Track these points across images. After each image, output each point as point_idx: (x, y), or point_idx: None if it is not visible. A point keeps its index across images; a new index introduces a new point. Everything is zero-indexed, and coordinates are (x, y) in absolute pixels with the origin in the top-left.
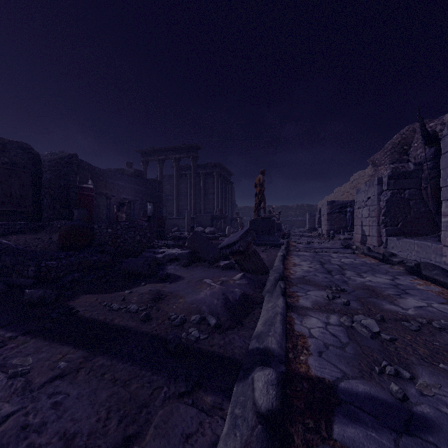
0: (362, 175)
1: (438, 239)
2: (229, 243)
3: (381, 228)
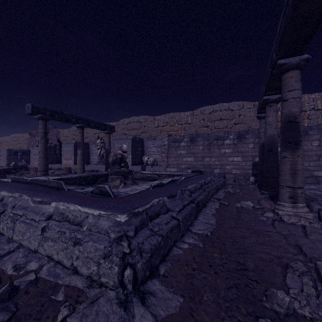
0: (22, 136)
1: (60, 164)
2: (22, 165)
3: None
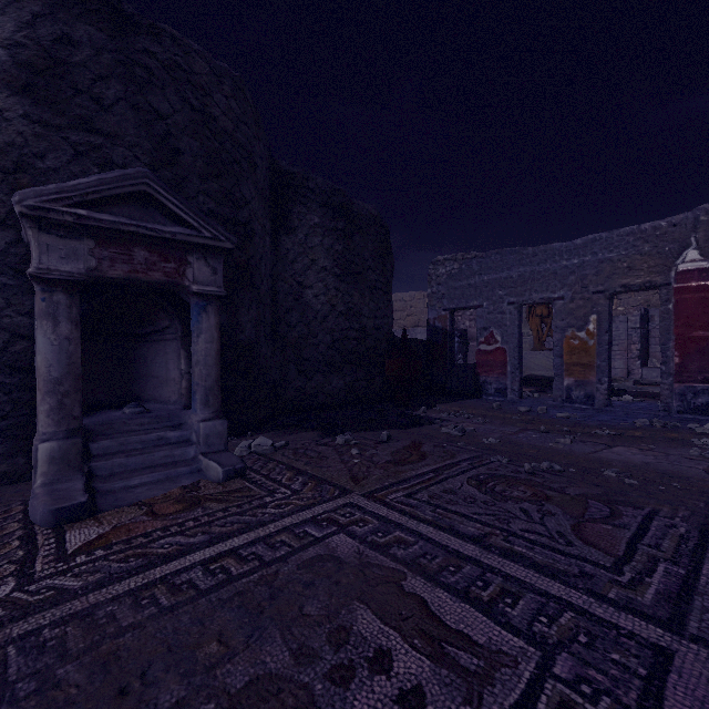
0: (420, 298)
1: None
2: None
3: (634, 361)
